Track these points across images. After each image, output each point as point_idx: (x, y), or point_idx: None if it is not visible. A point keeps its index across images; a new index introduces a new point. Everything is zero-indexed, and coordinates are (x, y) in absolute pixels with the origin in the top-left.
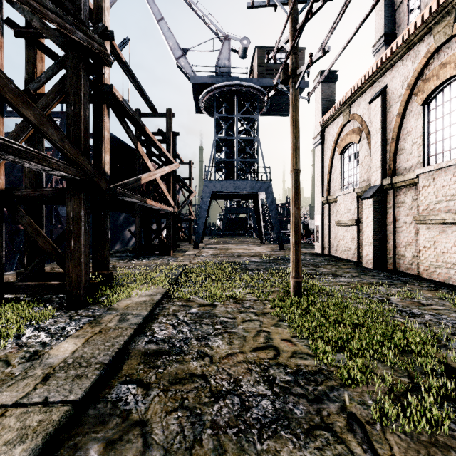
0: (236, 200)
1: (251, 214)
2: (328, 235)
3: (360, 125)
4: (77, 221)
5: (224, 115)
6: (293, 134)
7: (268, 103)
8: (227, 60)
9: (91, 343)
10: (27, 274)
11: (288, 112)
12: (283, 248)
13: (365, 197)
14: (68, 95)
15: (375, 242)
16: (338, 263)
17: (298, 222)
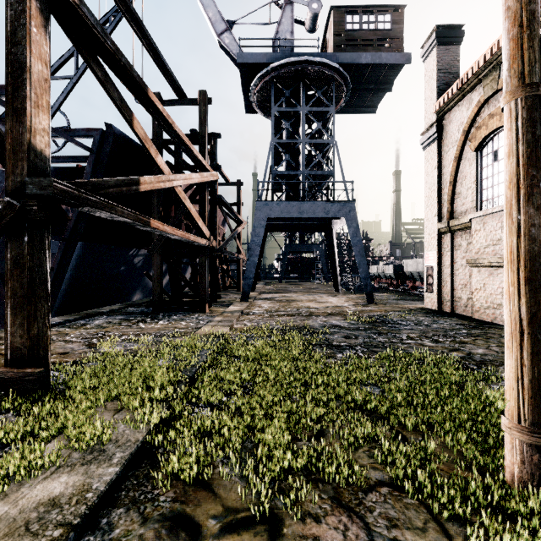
0: (299, 235)
1: (318, 253)
2: (449, 282)
3: None
4: None
5: (285, 109)
6: None
7: (347, 92)
8: (289, 32)
9: None
10: None
11: (375, 108)
12: (373, 300)
13: None
14: None
15: None
16: (488, 332)
17: (540, 253)
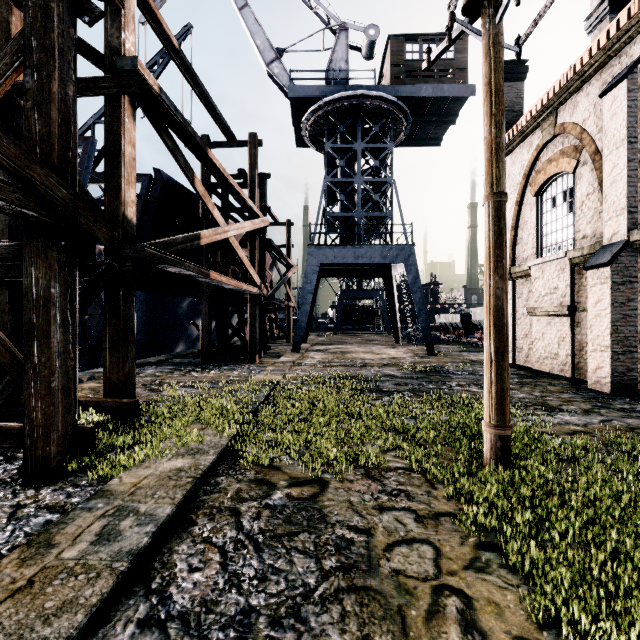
0: (357, 279)
1: (378, 300)
2: (511, 332)
3: (576, 140)
4: (44, 305)
5: (340, 146)
6: (490, 118)
7: (408, 125)
8: (344, 61)
9: None
10: None
11: (439, 141)
12: (433, 352)
13: (595, 264)
14: (28, 52)
15: (616, 346)
16: (539, 380)
17: (502, 307)
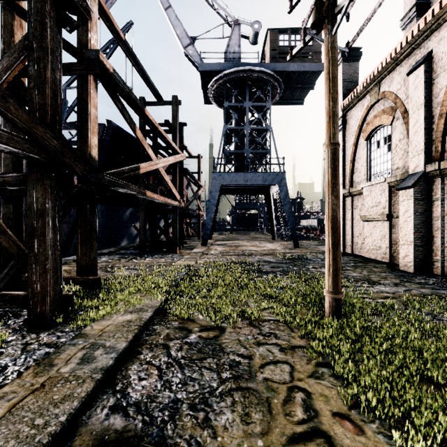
0: (246, 195)
1: (261, 210)
2: (350, 231)
3: (392, 103)
4: (42, 215)
5: (234, 104)
6: (329, 95)
7: (281, 90)
8: (237, 46)
9: (13, 418)
10: (2, 278)
11: (302, 101)
12: (298, 245)
13: (404, 187)
14: (31, 51)
15: (417, 241)
16: (368, 264)
17: (336, 216)
